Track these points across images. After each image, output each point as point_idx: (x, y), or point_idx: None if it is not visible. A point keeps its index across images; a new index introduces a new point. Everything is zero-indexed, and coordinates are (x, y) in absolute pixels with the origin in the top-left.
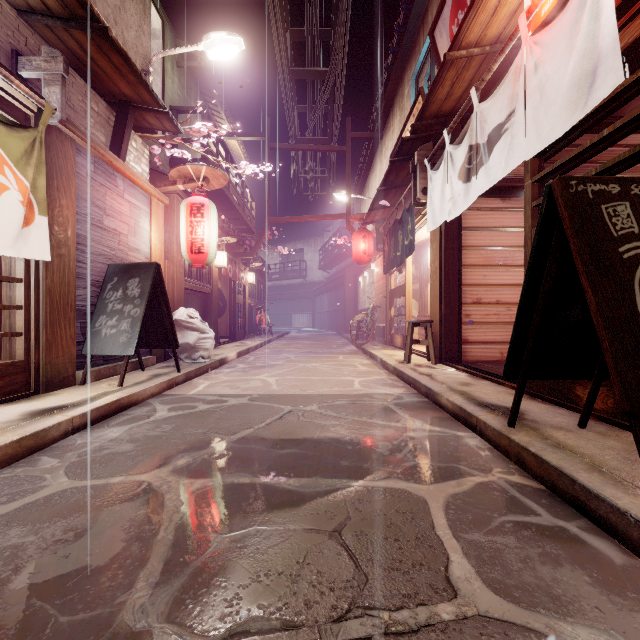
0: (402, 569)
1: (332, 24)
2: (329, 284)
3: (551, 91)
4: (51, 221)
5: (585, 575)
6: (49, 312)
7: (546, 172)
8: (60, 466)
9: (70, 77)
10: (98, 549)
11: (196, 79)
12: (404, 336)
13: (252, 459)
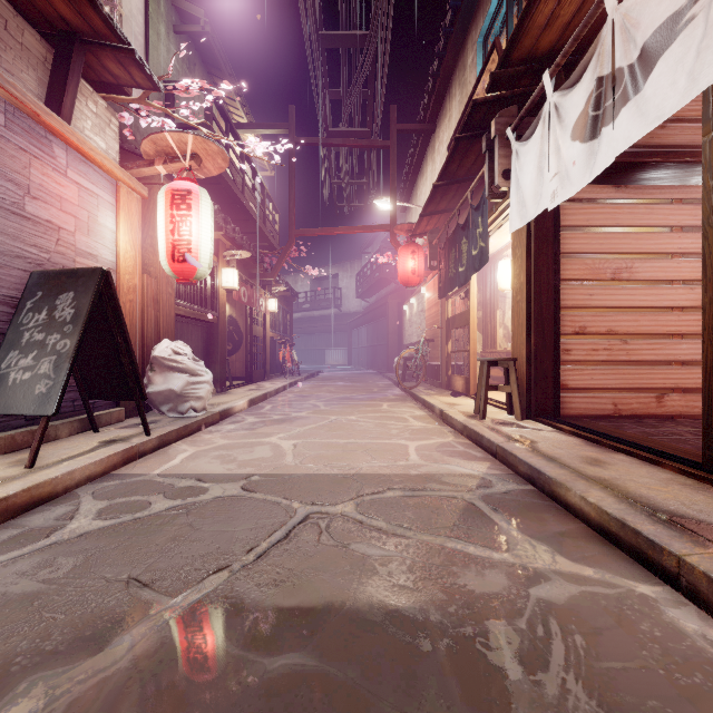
0: None
1: None
2: (368, 314)
3: None
4: None
5: None
6: None
7: None
8: None
9: None
10: None
11: (201, 53)
12: (467, 378)
13: (192, 704)
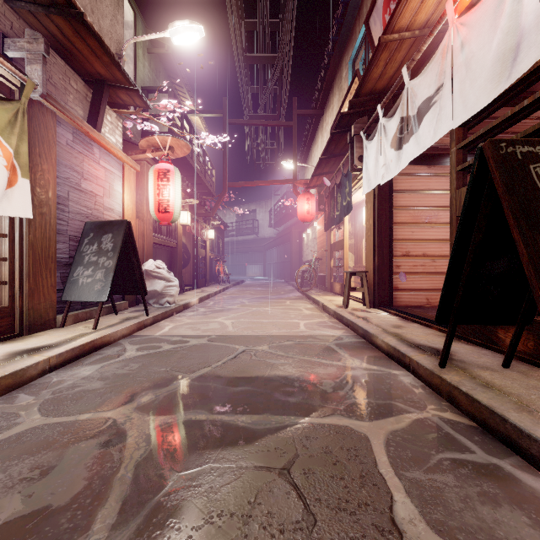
0: (348, 509)
1: (280, 16)
2: (278, 239)
3: (476, 66)
4: (33, 183)
5: (524, 516)
6: (32, 263)
7: (470, 140)
8: (35, 403)
9: (51, 58)
10: (60, 488)
11: (164, 64)
12: (342, 284)
13: (209, 396)
